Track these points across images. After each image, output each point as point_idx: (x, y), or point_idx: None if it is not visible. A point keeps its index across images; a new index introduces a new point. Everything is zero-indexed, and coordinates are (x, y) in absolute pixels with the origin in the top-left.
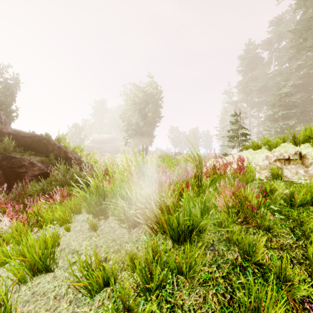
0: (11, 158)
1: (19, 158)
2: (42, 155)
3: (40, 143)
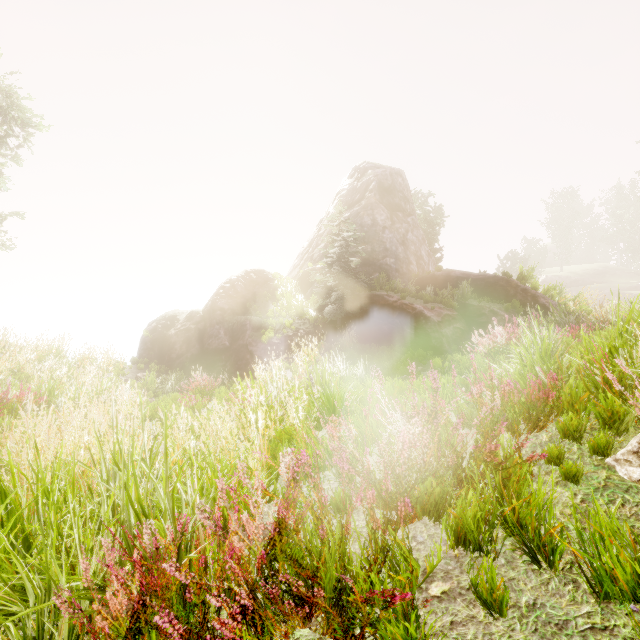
0: (468, 306)
1: (476, 305)
2: (499, 302)
3: (495, 285)
